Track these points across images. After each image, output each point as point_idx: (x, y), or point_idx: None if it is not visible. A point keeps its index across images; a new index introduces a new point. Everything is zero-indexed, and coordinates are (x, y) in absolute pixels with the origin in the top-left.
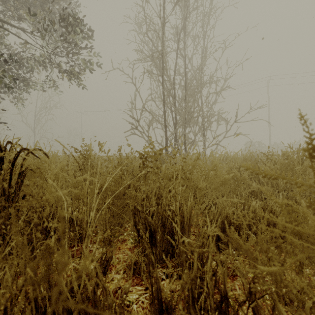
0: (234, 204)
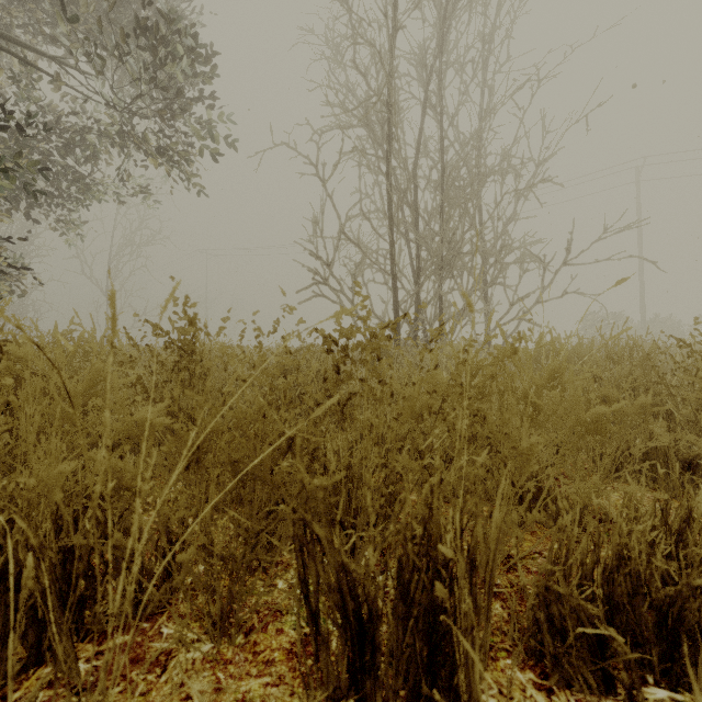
0: (628, 501)
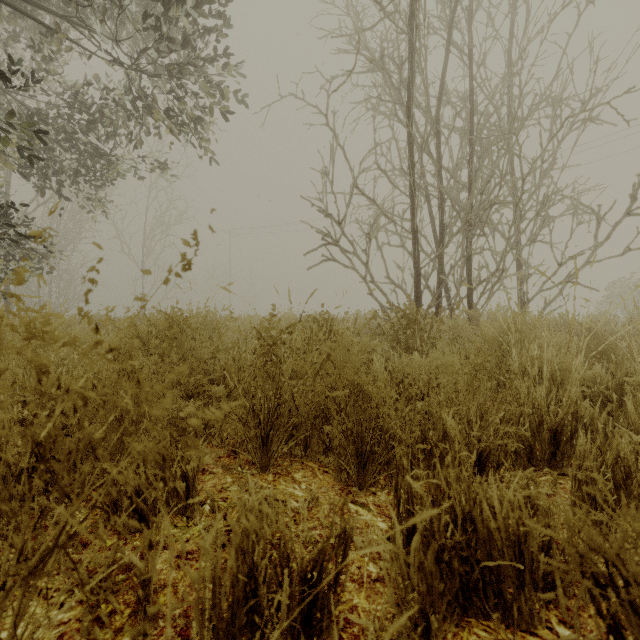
0: None
